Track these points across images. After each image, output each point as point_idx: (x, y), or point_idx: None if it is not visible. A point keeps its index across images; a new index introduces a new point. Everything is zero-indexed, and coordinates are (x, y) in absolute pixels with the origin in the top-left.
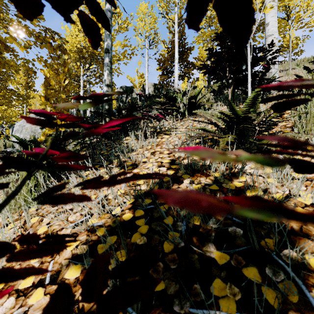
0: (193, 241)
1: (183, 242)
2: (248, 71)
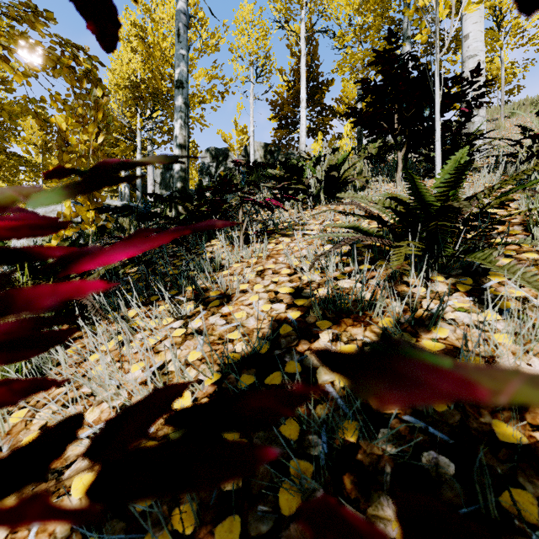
0: (344, 485)
1: (323, 486)
2: (436, 119)
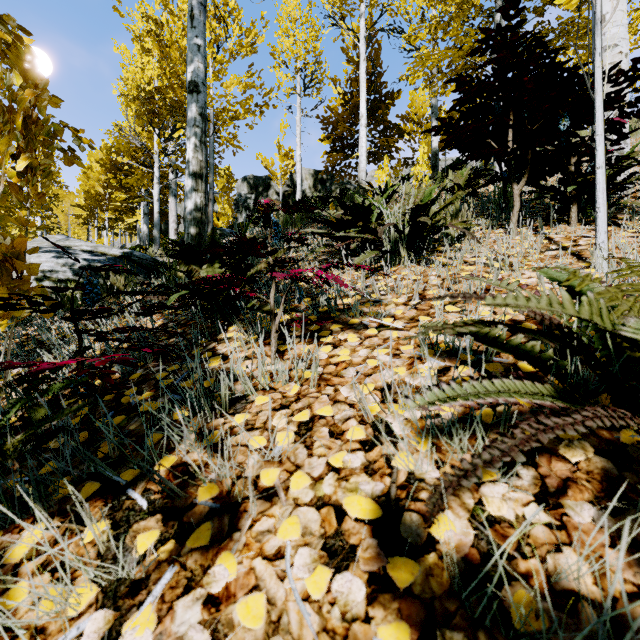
0: None
1: None
2: (597, 132)
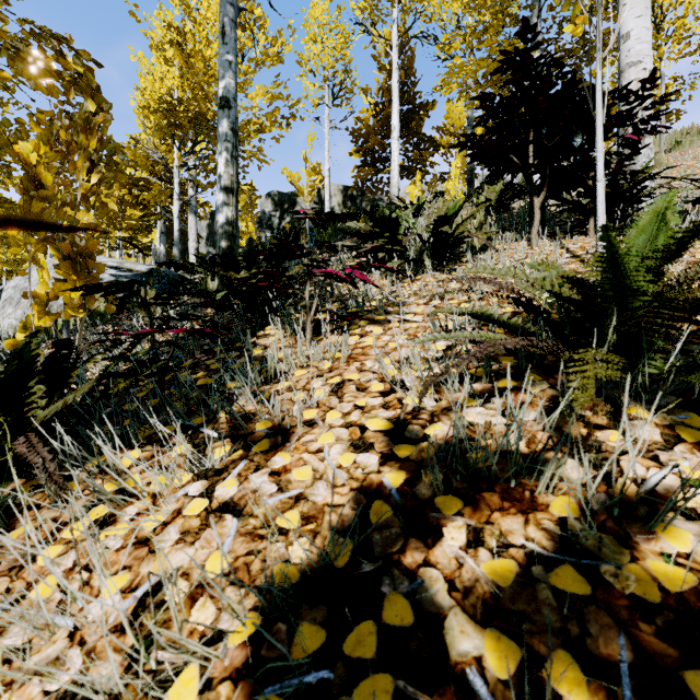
0: None
1: None
2: (597, 149)
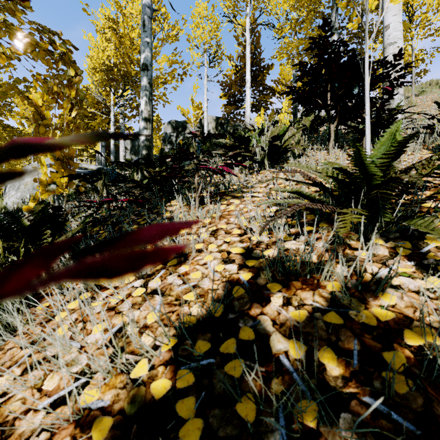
0: None
1: None
2: (366, 96)
